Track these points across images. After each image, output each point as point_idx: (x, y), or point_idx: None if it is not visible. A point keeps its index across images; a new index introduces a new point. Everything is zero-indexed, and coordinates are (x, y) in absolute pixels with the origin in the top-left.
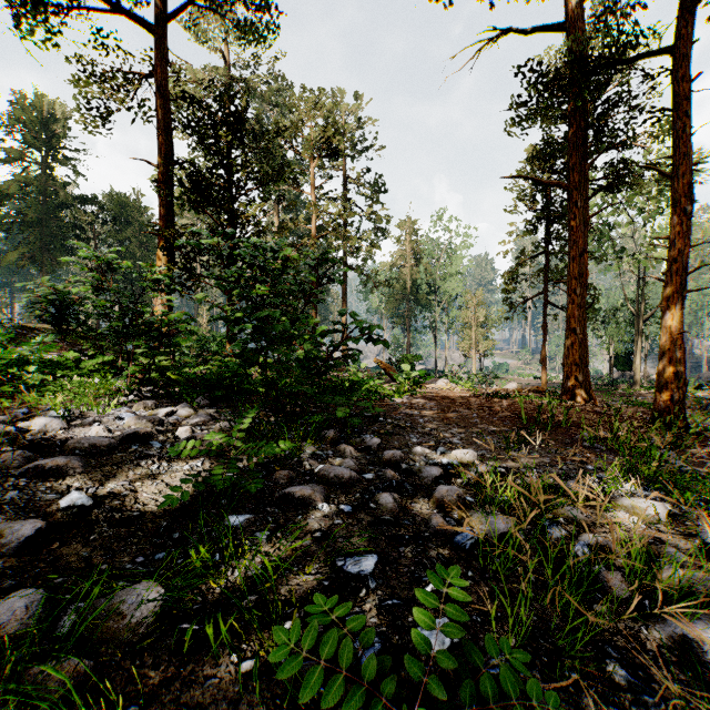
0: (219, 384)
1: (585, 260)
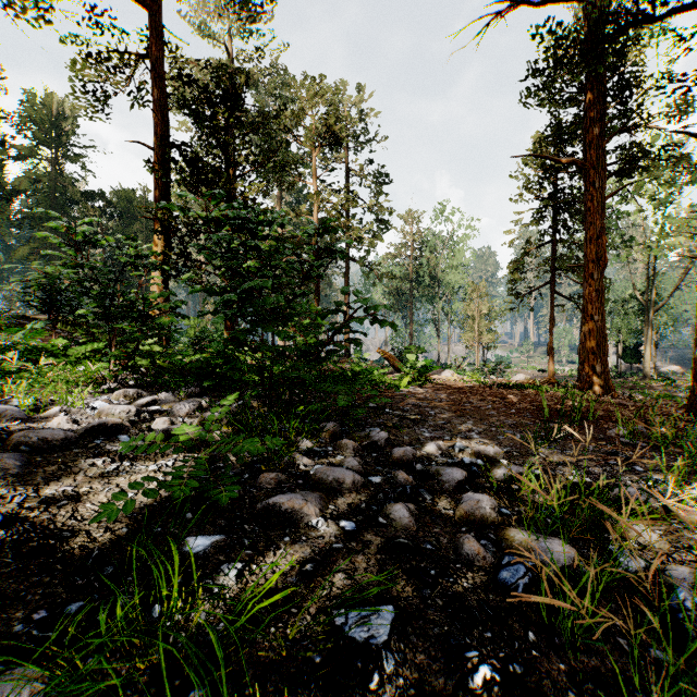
0: (210, 372)
1: (603, 242)
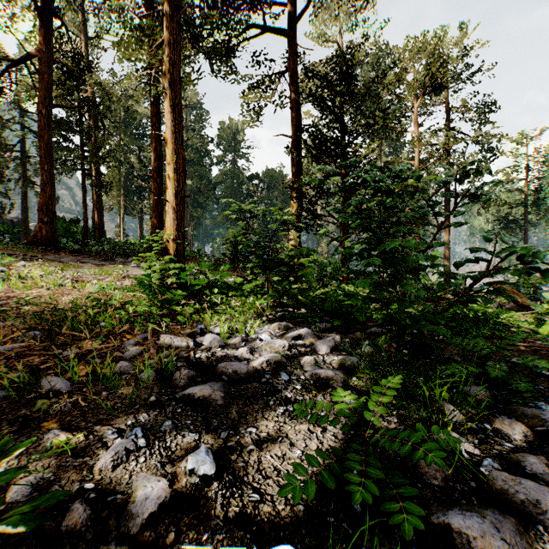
0: (337, 310)
1: None
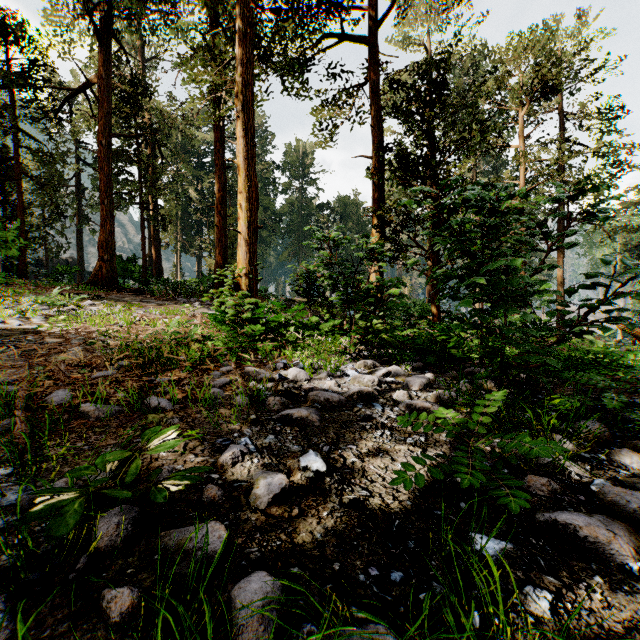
0: (429, 348)
1: None
